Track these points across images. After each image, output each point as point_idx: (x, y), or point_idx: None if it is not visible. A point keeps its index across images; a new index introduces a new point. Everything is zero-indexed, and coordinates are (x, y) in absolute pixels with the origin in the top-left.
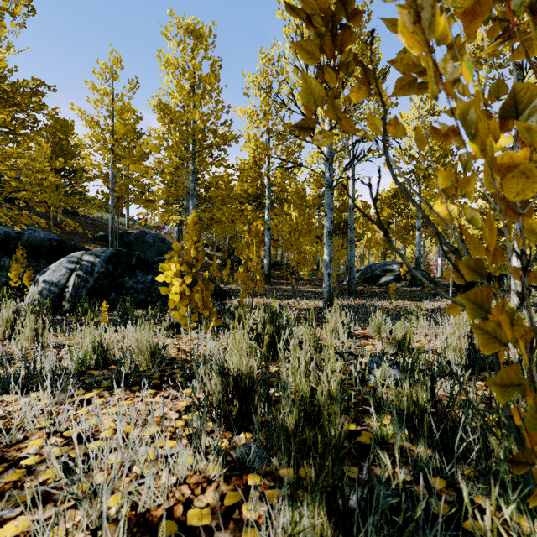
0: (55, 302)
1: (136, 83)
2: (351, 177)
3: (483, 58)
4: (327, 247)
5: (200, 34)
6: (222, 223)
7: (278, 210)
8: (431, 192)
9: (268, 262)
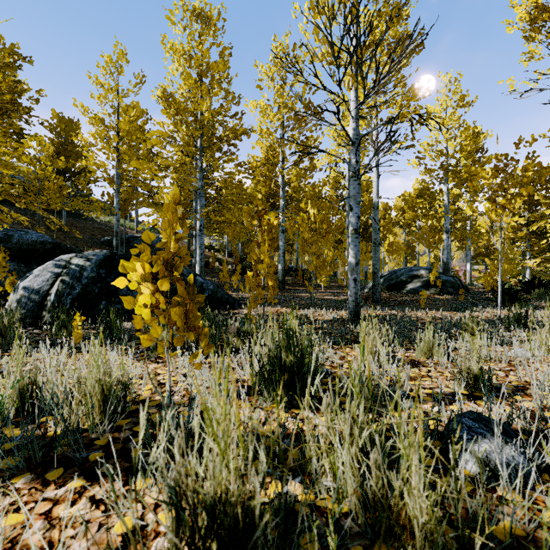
0: (35, 312)
1: (142, 78)
2: (376, 172)
3: (543, 18)
4: (353, 247)
5: (209, 18)
6: (233, 225)
7: (293, 207)
8: (475, 183)
9: (283, 267)
